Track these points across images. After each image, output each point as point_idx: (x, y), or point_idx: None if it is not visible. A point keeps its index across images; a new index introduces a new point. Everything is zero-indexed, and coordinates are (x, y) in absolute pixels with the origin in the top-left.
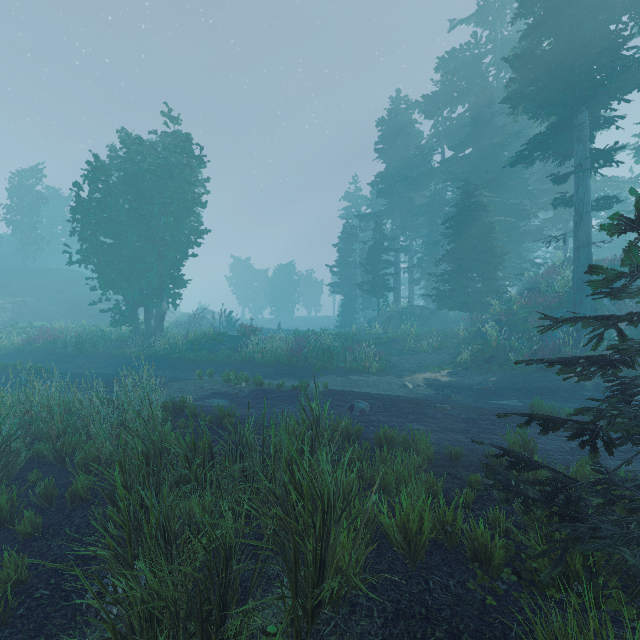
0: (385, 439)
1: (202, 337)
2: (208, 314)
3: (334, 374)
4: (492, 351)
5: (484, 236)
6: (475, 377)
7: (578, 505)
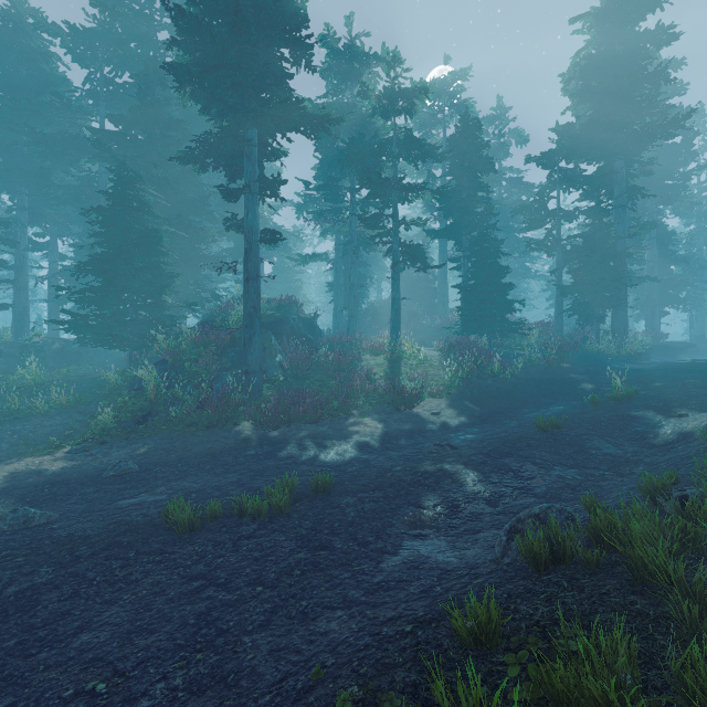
0: None
1: None
2: None
3: None
4: (149, 406)
5: (149, 247)
6: (116, 452)
7: None
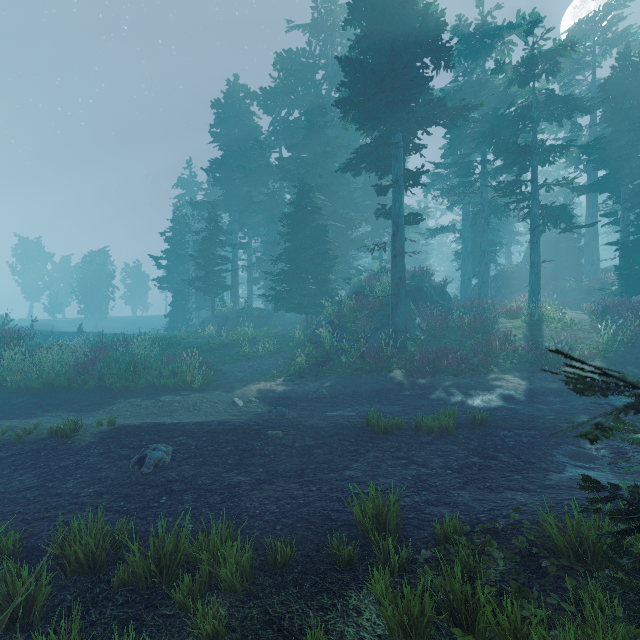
0: (160, 558)
1: None
2: None
3: (139, 396)
4: (326, 354)
5: (318, 238)
6: (311, 383)
7: None
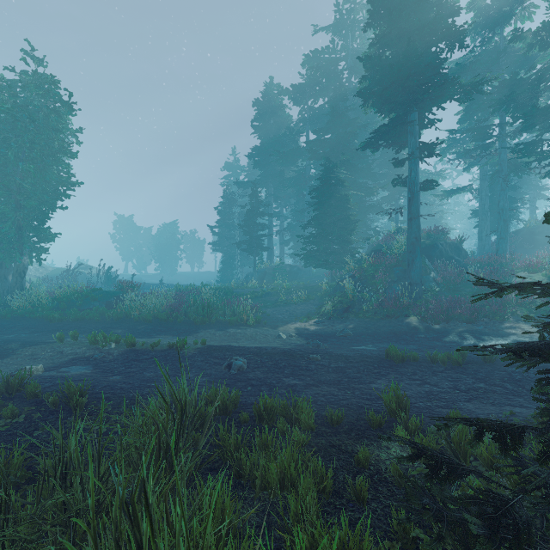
0: (265, 409)
1: (72, 294)
2: (86, 269)
3: (213, 328)
4: (349, 302)
5: (341, 206)
6: (337, 325)
7: (533, 540)
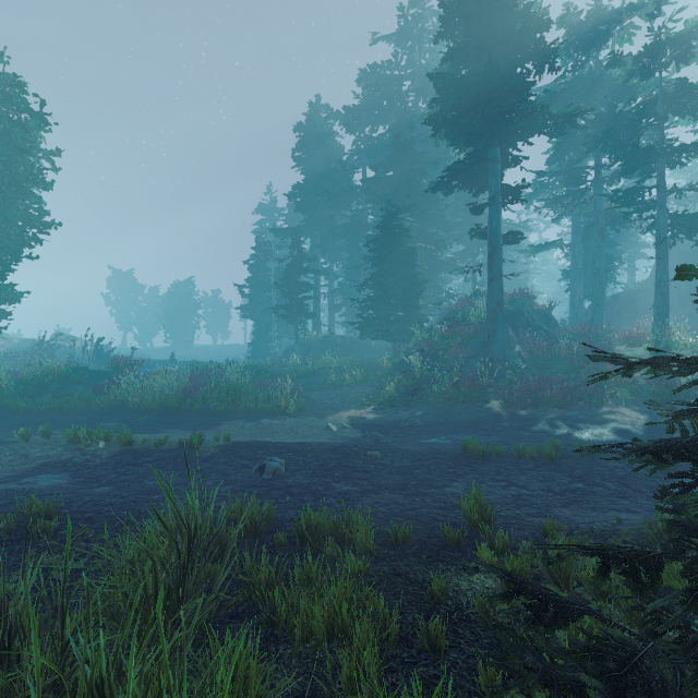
0: (308, 527)
1: (45, 375)
2: (68, 341)
3: (241, 419)
4: (416, 383)
5: (407, 262)
6: (401, 412)
7: None
